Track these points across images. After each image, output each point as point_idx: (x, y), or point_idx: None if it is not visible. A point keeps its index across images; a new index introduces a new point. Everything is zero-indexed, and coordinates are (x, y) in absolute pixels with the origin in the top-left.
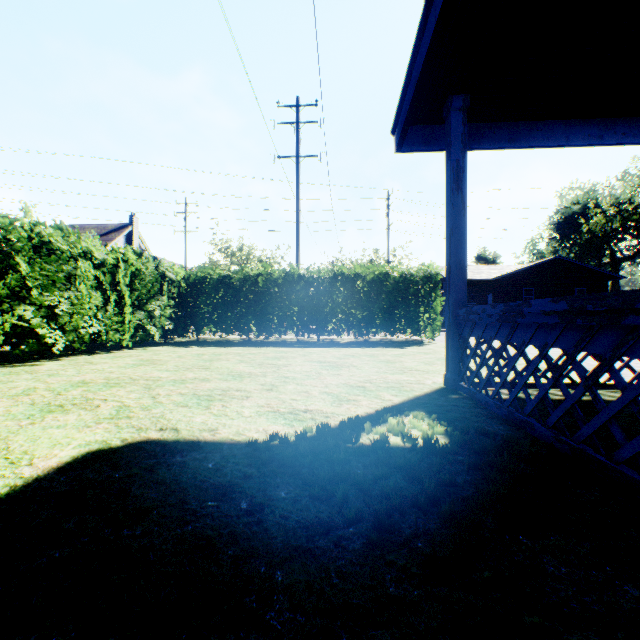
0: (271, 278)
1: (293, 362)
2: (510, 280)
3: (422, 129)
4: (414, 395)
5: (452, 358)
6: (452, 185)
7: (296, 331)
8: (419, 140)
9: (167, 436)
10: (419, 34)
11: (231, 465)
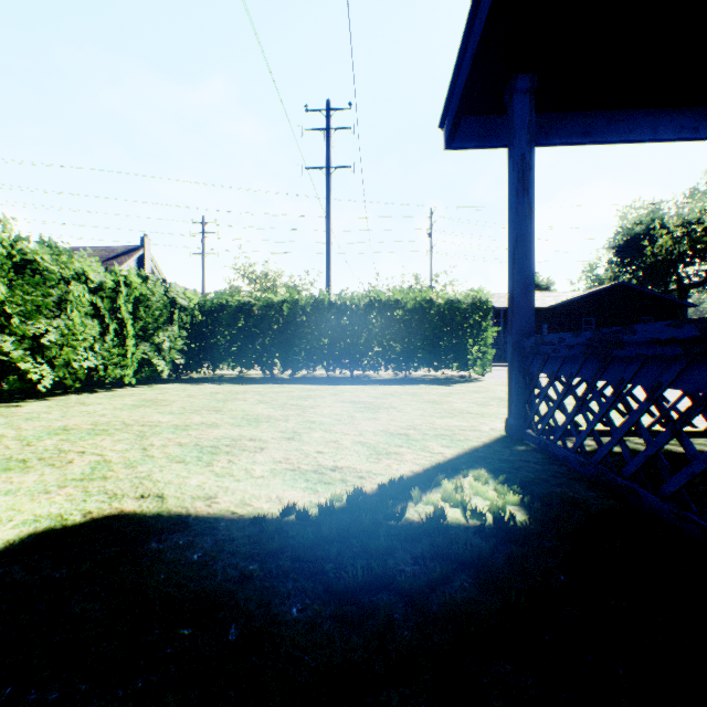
0: (298, 305)
1: (322, 403)
2: (567, 309)
3: (477, 121)
4: (470, 446)
5: (516, 399)
6: (516, 186)
7: (326, 366)
8: (473, 134)
9: (147, 507)
10: None
11: (225, 557)
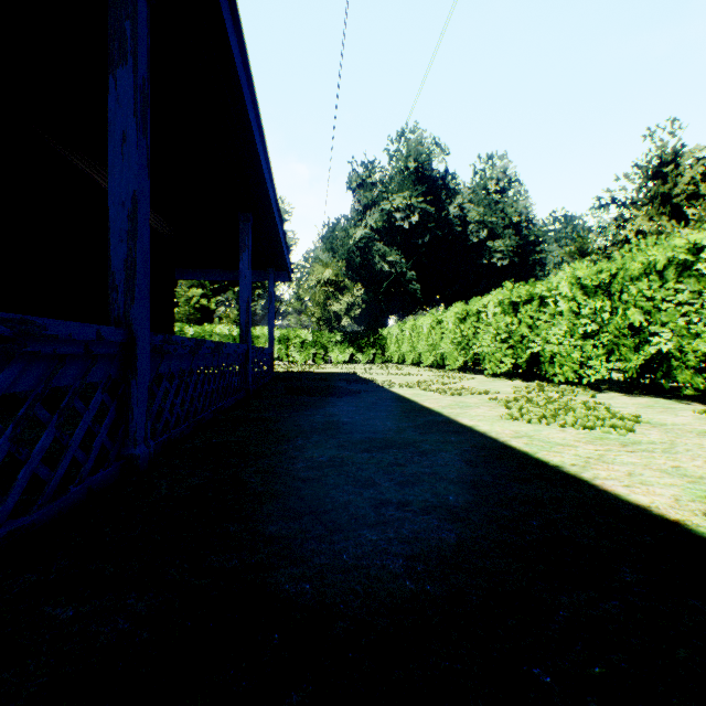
0: None
1: None
2: None
3: None
4: None
5: None
6: None
7: None
8: None
9: None
10: None
11: None
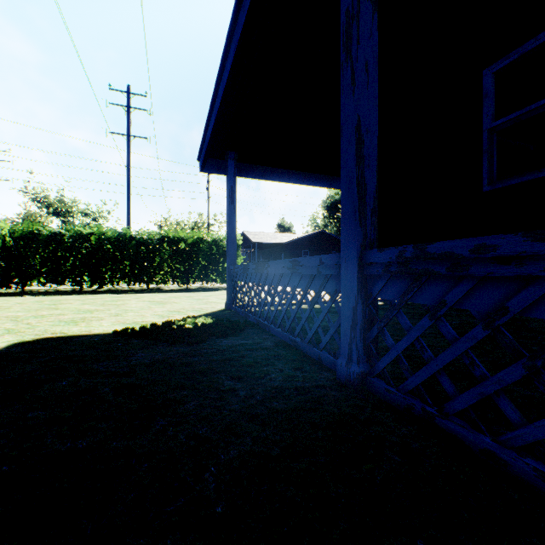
0: (105, 237)
1: (129, 302)
2: (295, 244)
3: (216, 161)
4: (207, 312)
5: (229, 292)
6: (229, 199)
7: (128, 281)
8: (214, 167)
9: (61, 335)
10: (206, 127)
11: (108, 338)
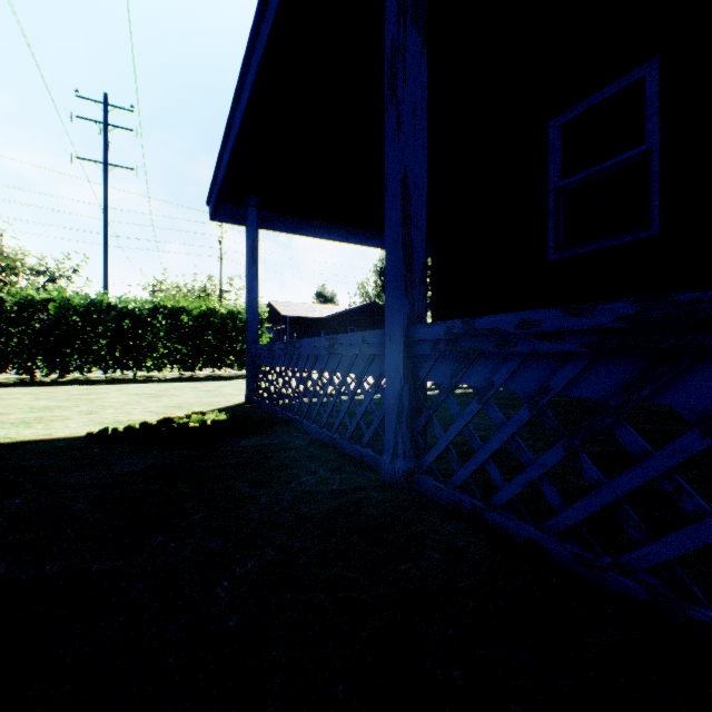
0: (69, 305)
1: (108, 396)
2: (338, 320)
3: (232, 208)
4: (219, 407)
5: (250, 381)
6: (250, 258)
7: (106, 367)
8: (229, 215)
9: (6, 441)
10: (219, 162)
11: (79, 443)
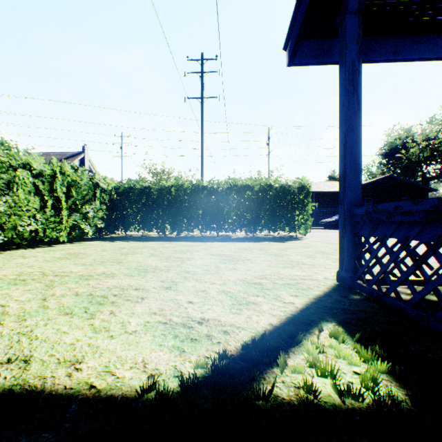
0: (181, 188)
1: (196, 255)
2: None
3: (312, 43)
4: (314, 295)
5: (347, 256)
6: (347, 87)
7: (201, 229)
8: (310, 53)
9: (2, 378)
10: None
11: None
